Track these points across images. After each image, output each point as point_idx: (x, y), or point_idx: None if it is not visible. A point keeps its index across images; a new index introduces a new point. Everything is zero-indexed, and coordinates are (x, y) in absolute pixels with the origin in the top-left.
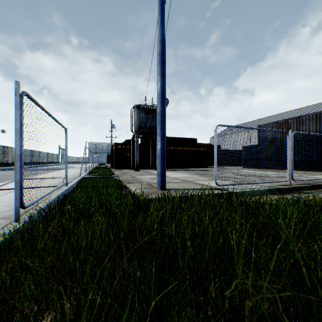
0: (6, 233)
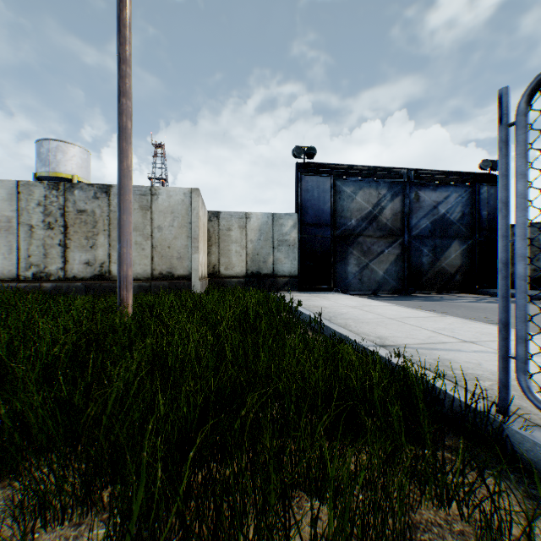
0: (446, 387)
